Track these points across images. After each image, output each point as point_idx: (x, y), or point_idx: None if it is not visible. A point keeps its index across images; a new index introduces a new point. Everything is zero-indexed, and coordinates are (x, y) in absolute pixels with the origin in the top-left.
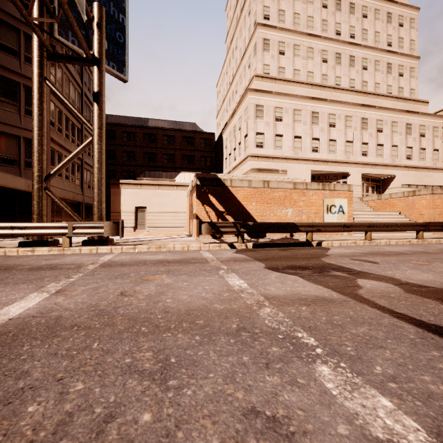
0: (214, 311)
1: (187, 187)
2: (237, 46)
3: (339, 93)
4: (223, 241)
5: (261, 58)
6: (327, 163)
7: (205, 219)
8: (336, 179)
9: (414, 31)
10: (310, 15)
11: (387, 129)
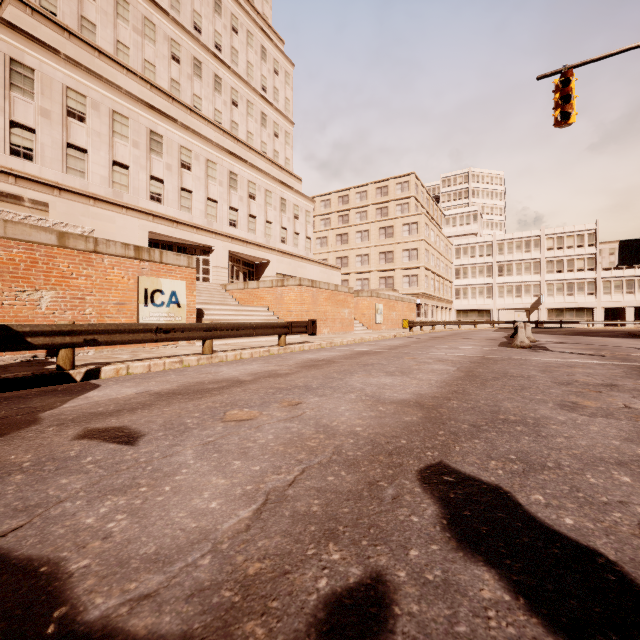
0: None
1: None
2: None
3: (198, 122)
4: None
5: None
6: (178, 224)
7: None
8: (194, 254)
9: (289, 89)
10: None
11: (261, 197)
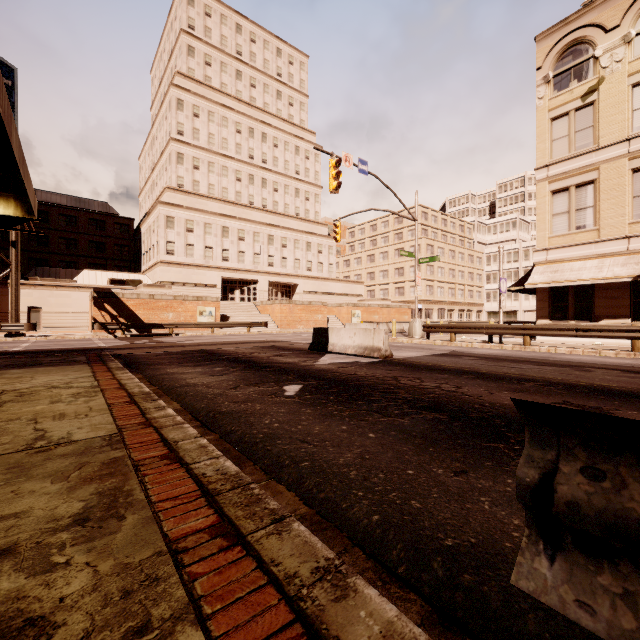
0: (85, 343)
1: (91, 288)
2: (157, 137)
3: (251, 211)
4: (114, 334)
5: (175, 170)
6: (237, 271)
7: (101, 320)
8: (248, 285)
9: (318, 164)
10: (225, 137)
11: (291, 245)
